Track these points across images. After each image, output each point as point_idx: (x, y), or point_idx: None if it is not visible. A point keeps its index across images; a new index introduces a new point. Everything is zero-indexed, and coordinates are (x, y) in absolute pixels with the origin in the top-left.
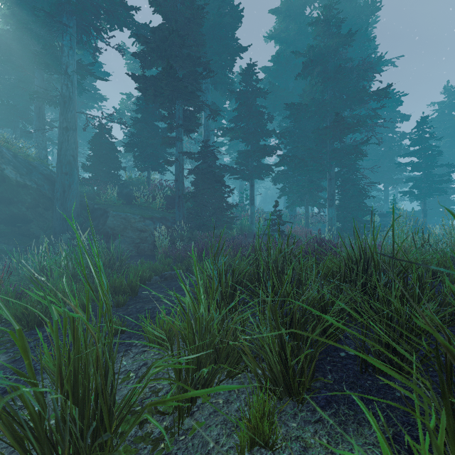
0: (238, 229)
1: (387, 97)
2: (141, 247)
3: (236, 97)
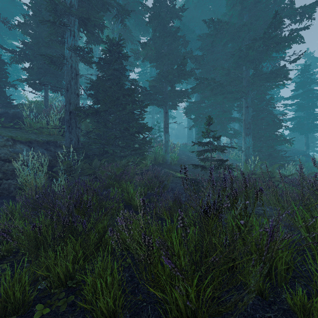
0: (152, 159)
1: (310, 17)
2: (2, 186)
3: (149, 16)
